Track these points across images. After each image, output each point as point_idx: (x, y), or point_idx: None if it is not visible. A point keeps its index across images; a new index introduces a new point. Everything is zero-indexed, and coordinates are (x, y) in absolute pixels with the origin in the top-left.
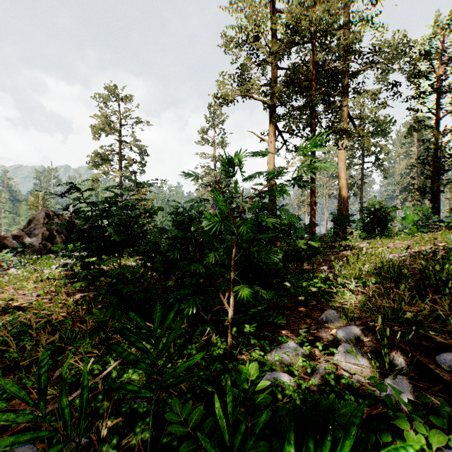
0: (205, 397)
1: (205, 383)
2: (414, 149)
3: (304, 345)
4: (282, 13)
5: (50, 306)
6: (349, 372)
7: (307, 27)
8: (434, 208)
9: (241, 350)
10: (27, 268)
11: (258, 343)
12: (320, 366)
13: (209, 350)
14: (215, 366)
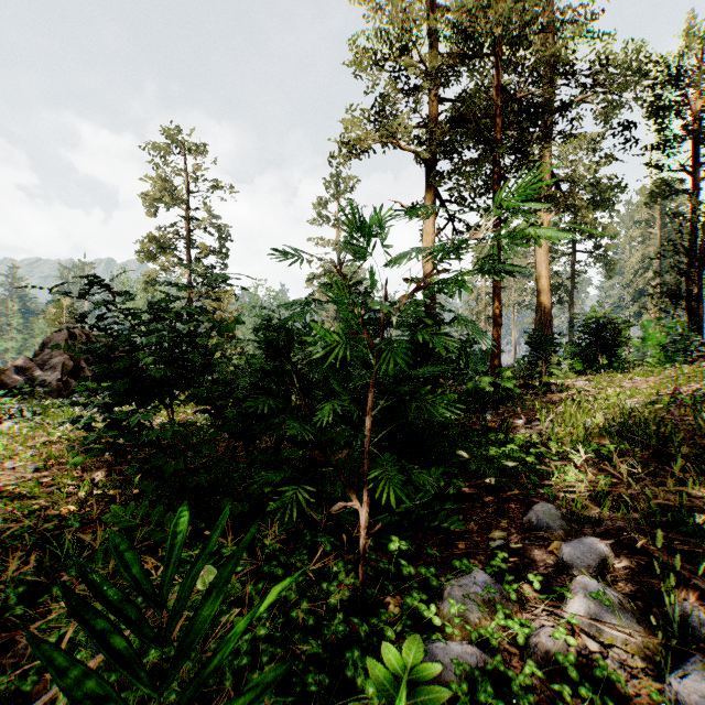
0: (314, 697)
1: (313, 667)
2: (656, 230)
3: (505, 578)
4: (447, 11)
5: (53, 489)
6: (600, 641)
7: (488, 28)
8: (692, 324)
9: (383, 584)
10: (32, 420)
11: (416, 569)
12: (540, 627)
13: (323, 590)
14: (334, 628)
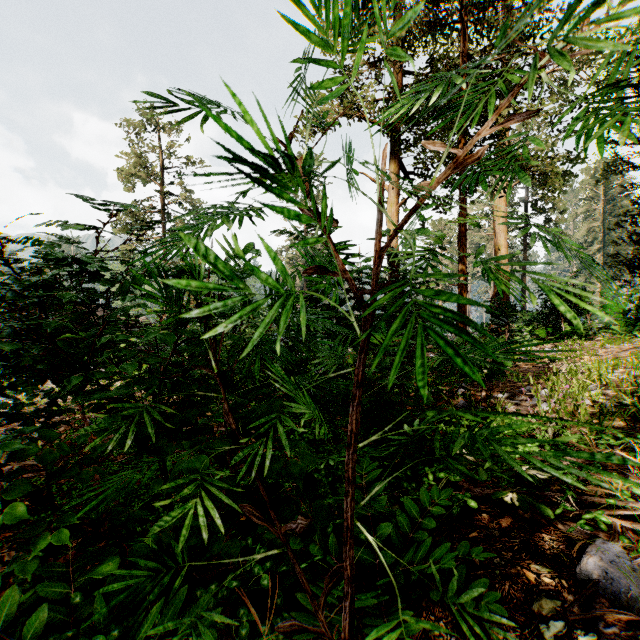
0: None
1: None
2: (600, 207)
3: None
4: None
5: None
6: None
7: None
8: None
9: None
10: None
11: None
12: None
13: None
14: None
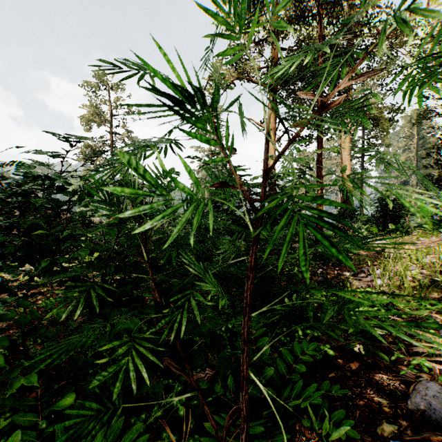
0: None
1: None
2: (414, 142)
3: None
4: None
5: None
6: None
7: None
8: None
9: None
10: None
11: None
12: None
13: None
14: None
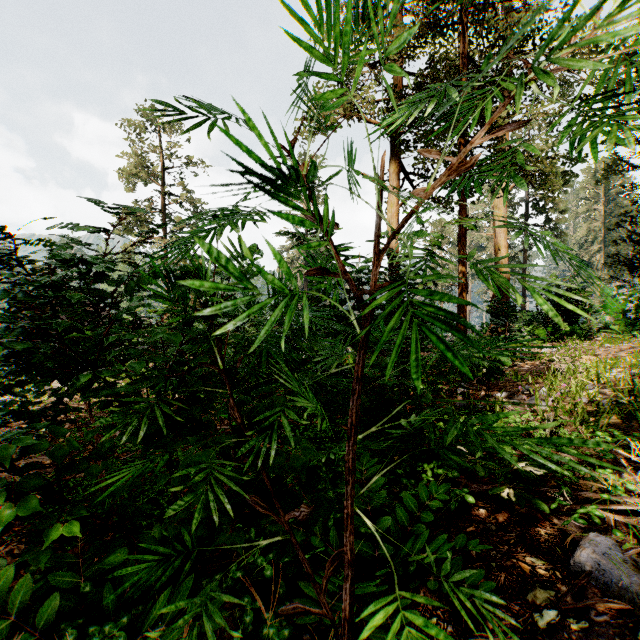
0: None
1: None
2: (600, 207)
3: None
4: None
5: None
6: None
7: None
8: None
9: None
10: None
11: None
12: None
13: None
14: None
